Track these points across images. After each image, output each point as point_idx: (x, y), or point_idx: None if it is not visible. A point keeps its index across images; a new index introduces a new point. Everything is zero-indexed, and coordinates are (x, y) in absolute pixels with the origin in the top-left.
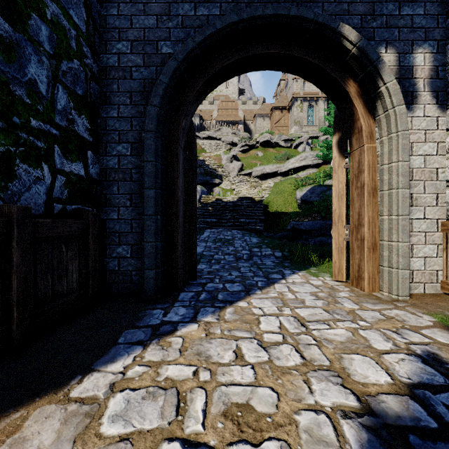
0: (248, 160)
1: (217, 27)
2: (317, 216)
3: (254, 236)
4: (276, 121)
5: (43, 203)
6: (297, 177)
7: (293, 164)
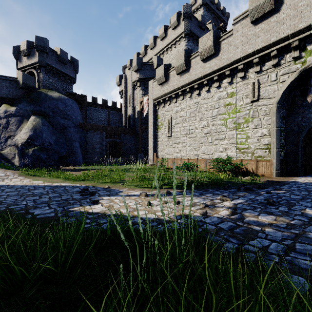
0: None
1: None
2: None
3: None
4: None
5: (282, 158)
6: None
7: None
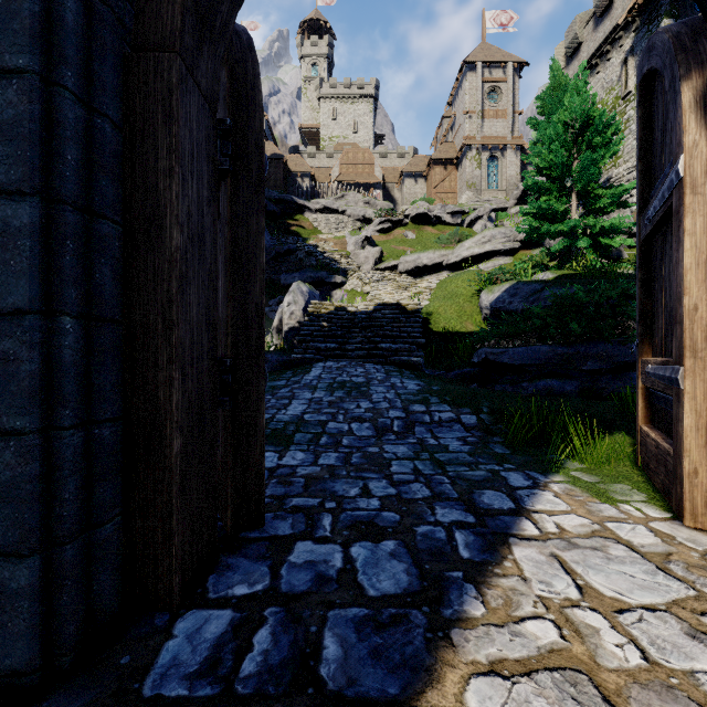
0: (391, 245)
1: None
2: (531, 337)
3: (409, 377)
4: (436, 184)
5: None
6: (480, 271)
7: (470, 249)
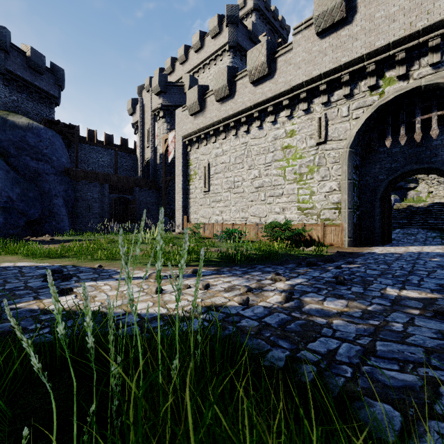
0: None
1: (398, 173)
2: None
3: (436, 232)
4: None
5: (355, 221)
6: None
7: None
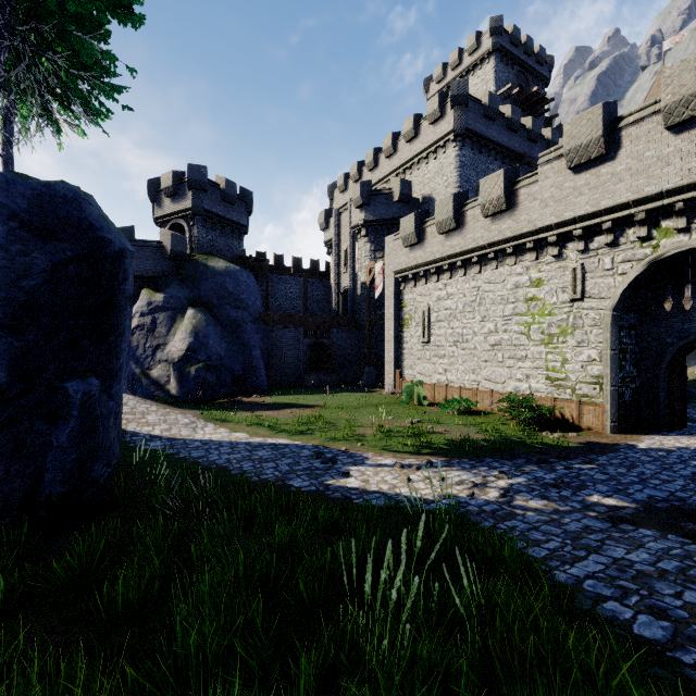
0: None
1: (692, 338)
2: None
3: None
4: None
5: (628, 398)
6: None
7: None
